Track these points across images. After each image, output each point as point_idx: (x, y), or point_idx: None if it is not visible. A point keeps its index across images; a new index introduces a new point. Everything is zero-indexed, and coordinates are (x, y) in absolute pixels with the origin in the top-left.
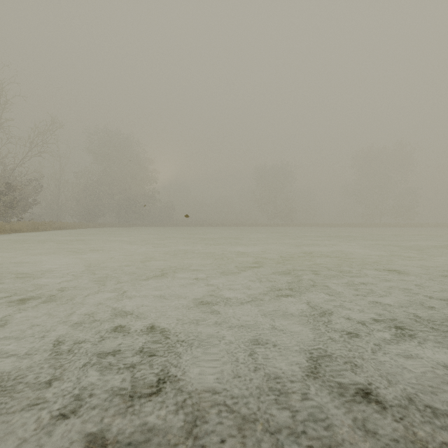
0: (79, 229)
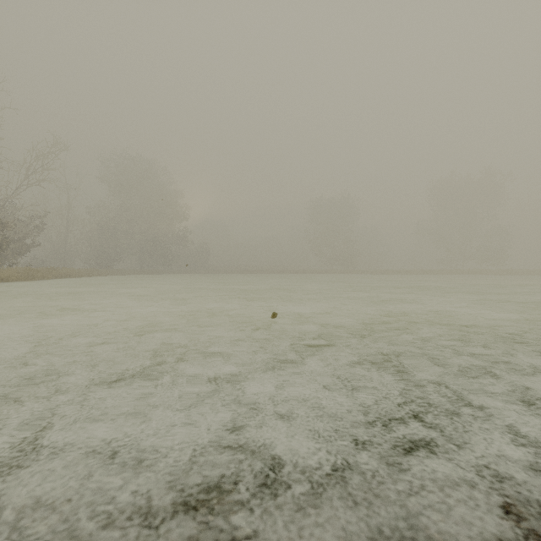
0: (89, 277)
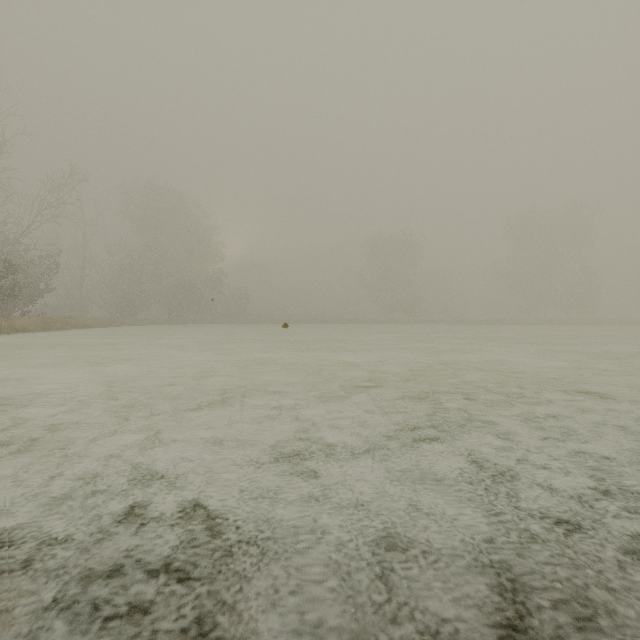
0: (111, 327)
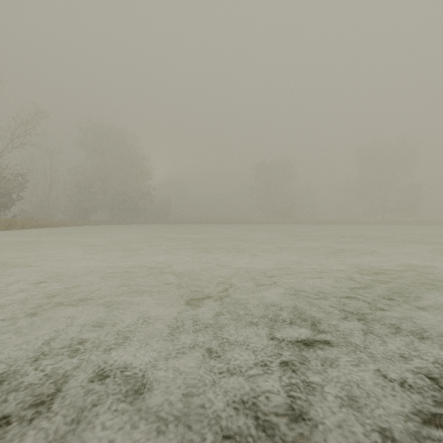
0: (66, 227)
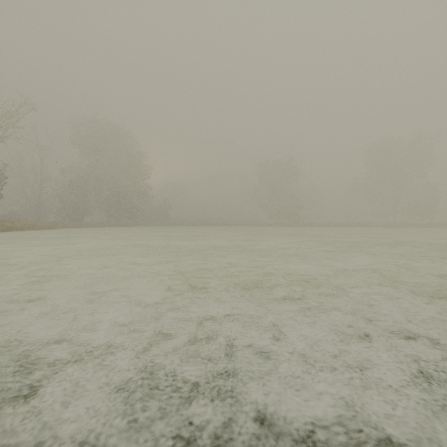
0: (51, 229)
